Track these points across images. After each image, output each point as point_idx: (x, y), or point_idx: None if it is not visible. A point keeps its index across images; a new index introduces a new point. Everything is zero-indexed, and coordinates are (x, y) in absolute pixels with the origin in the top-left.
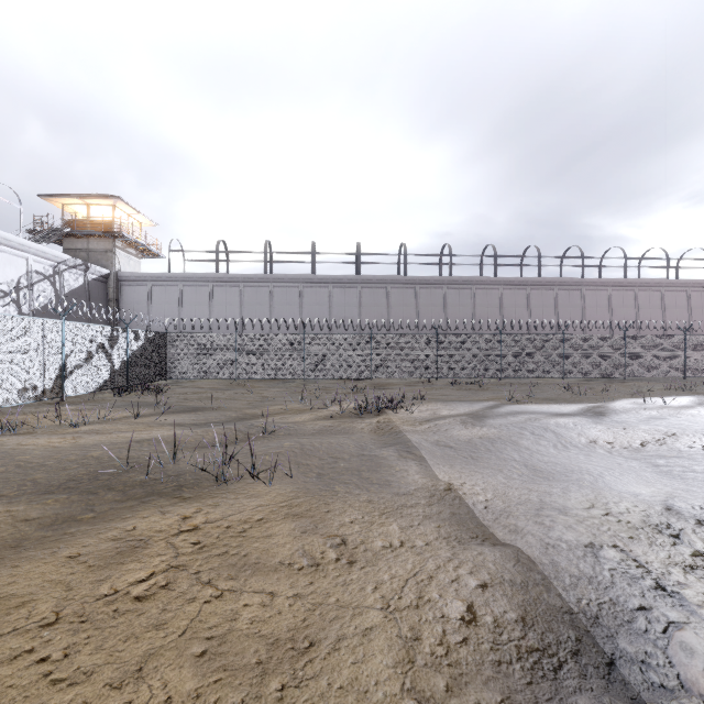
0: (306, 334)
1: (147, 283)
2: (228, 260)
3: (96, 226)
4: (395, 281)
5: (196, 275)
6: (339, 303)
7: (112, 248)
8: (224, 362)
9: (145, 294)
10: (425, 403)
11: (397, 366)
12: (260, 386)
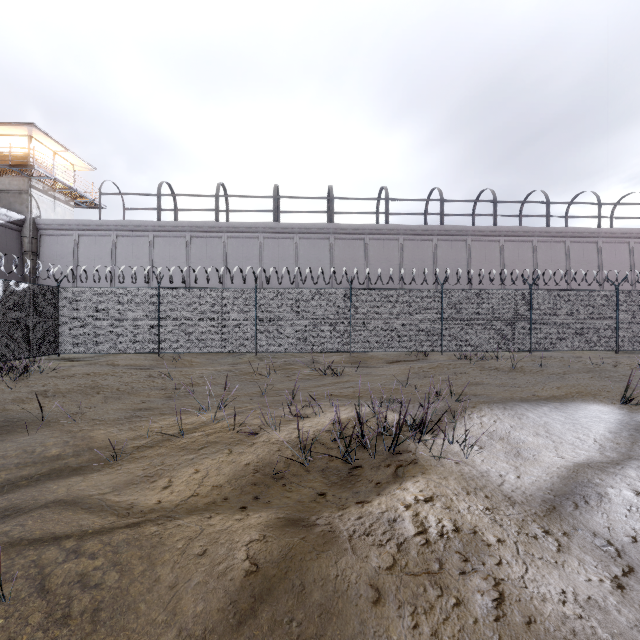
0: (258, 290)
1: (73, 232)
2: (176, 208)
3: (7, 161)
4: (374, 230)
5: (132, 223)
6: (307, 257)
7: (28, 188)
8: (142, 329)
9: (71, 246)
10: (469, 408)
11: (387, 335)
12: (199, 361)
